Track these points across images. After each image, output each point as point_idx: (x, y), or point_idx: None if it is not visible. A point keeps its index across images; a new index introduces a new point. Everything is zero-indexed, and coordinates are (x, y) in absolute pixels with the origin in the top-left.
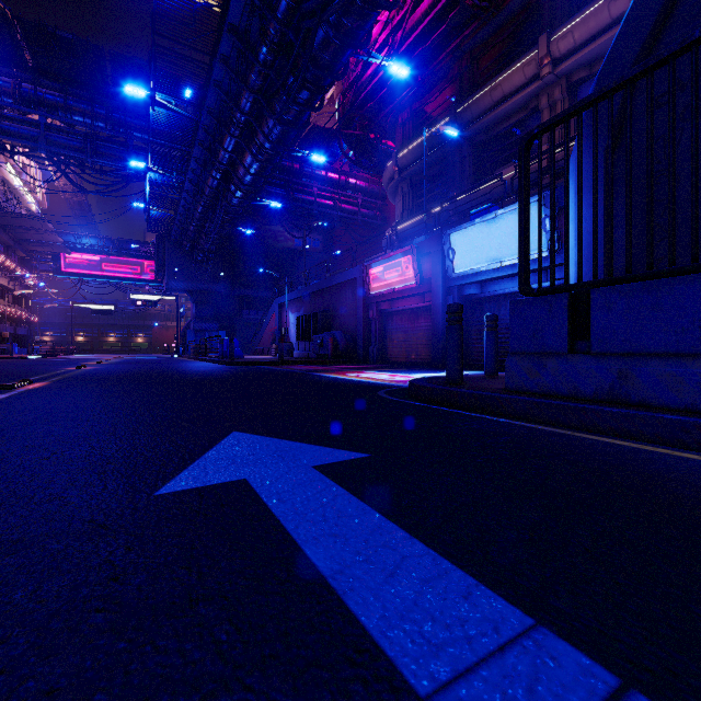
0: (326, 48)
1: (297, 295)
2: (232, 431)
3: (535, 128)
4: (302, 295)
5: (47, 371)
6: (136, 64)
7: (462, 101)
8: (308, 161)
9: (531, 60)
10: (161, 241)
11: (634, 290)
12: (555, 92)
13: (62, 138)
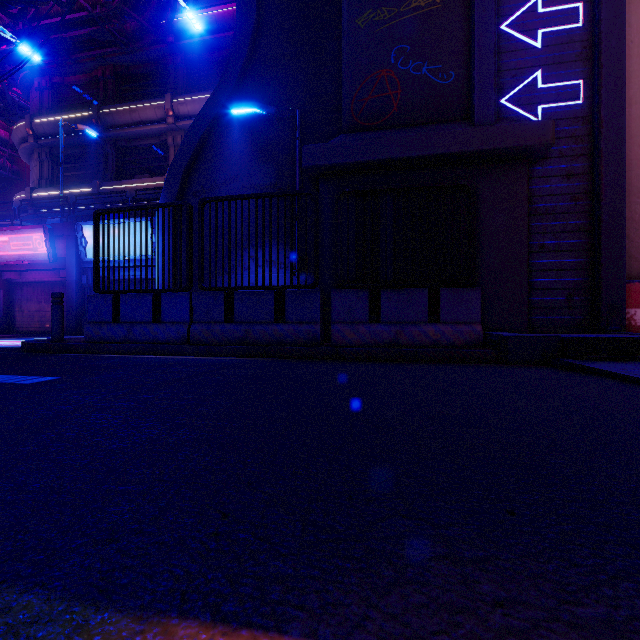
0: None
1: None
2: None
3: (100, 210)
4: None
5: None
6: None
7: (106, 104)
8: None
9: (161, 107)
10: None
11: (134, 297)
12: (178, 138)
13: None
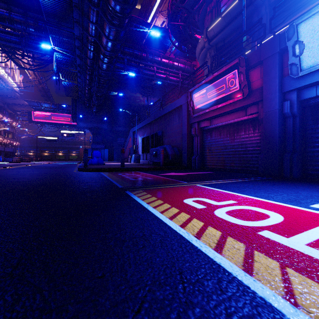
0: None
1: (142, 124)
2: None
3: None
4: (145, 124)
5: None
6: None
7: None
8: (151, 52)
9: None
10: (74, 101)
11: None
12: None
13: (8, 36)
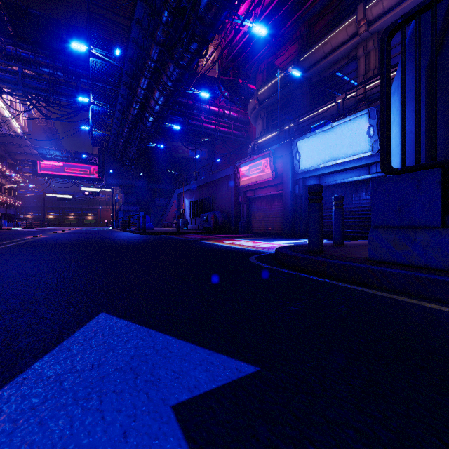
0: (209, 10)
1: (190, 187)
2: (101, 311)
3: (398, 18)
4: (194, 187)
5: (10, 239)
6: (82, 32)
7: (302, 54)
8: (198, 99)
9: (352, 22)
10: (101, 152)
11: None
12: (369, 44)
13: (34, 82)
